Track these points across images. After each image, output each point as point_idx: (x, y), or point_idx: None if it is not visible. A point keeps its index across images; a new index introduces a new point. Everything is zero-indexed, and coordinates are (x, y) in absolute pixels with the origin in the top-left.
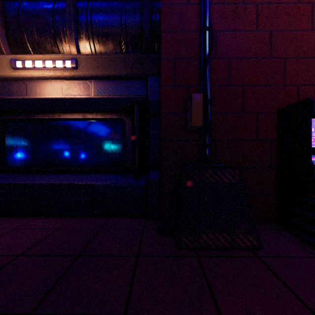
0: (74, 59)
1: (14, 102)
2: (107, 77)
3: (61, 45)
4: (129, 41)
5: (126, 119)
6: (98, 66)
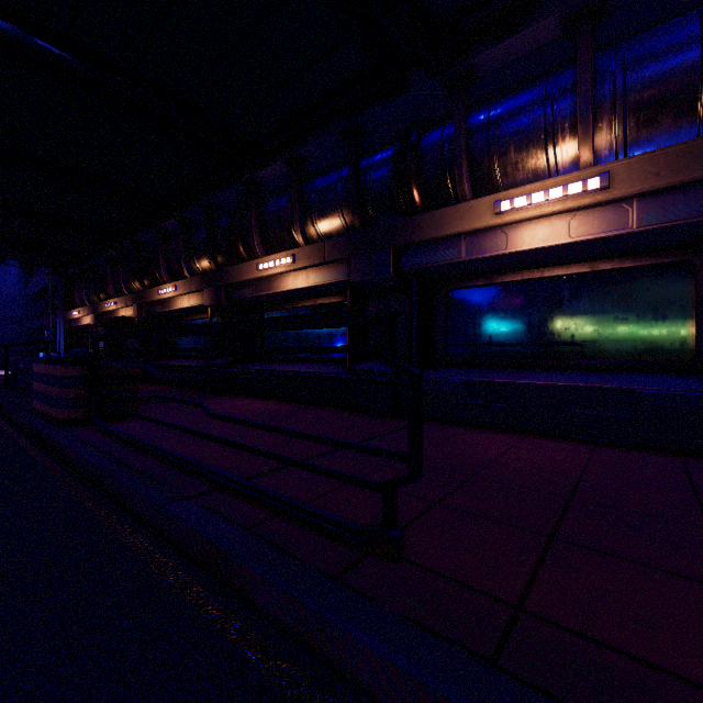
0: (606, 174)
1: (482, 262)
2: (674, 186)
3: (555, 153)
4: None
5: (700, 260)
6: (657, 171)
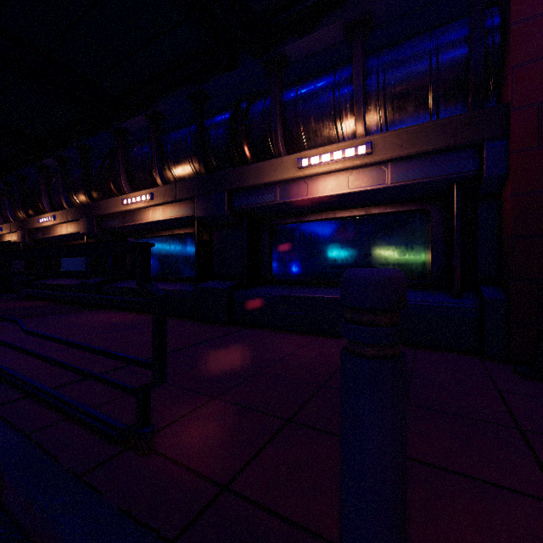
0: (369, 143)
1: (292, 204)
2: (412, 155)
3: (341, 126)
4: (441, 94)
5: (432, 209)
6: (401, 144)
